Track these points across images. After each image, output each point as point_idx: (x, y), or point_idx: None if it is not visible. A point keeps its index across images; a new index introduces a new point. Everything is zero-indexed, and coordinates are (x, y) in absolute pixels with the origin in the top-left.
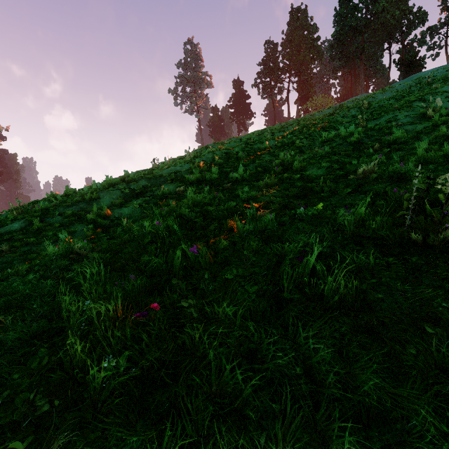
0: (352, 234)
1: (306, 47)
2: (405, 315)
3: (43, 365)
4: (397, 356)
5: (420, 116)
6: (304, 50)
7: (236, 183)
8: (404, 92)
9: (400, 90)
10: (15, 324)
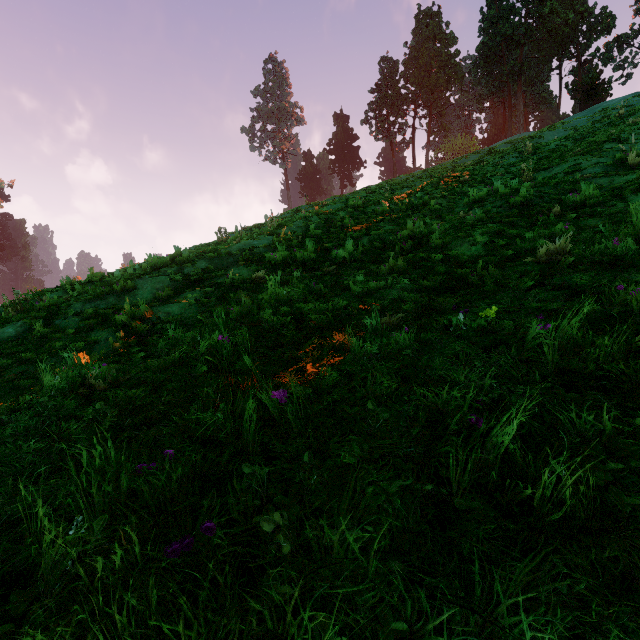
0: (556, 367)
1: (439, 66)
2: None
3: None
4: None
5: (616, 165)
6: (437, 70)
7: (342, 266)
8: (585, 130)
9: (578, 127)
10: None
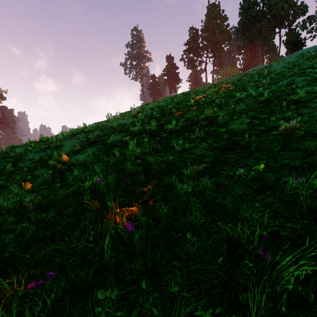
0: (308, 207)
1: (219, 31)
2: None
3: None
4: None
5: (313, 80)
6: (218, 33)
7: (170, 134)
8: (294, 63)
9: (290, 62)
10: None
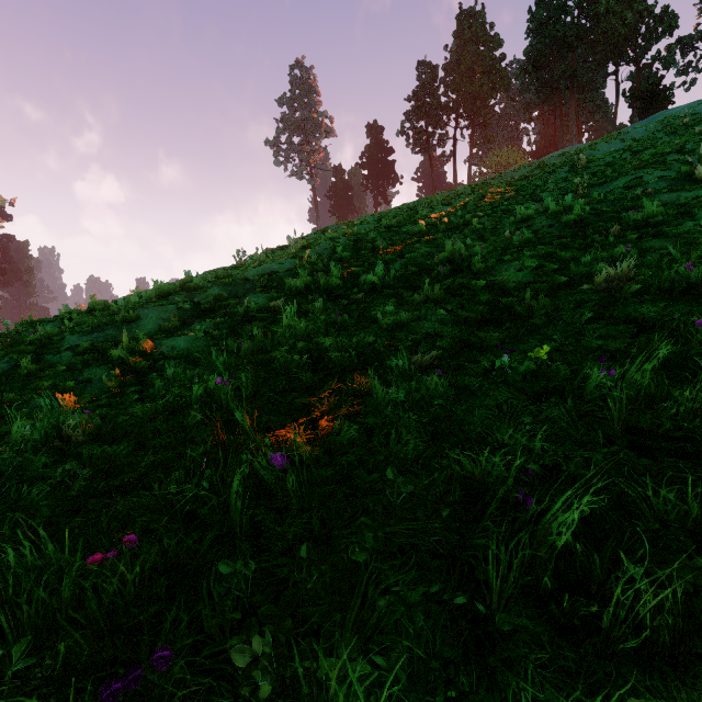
0: (624, 424)
1: (483, 71)
2: None
3: None
4: None
5: (682, 179)
6: (480, 76)
7: (371, 293)
8: (645, 141)
9: (637, 138)
10: None
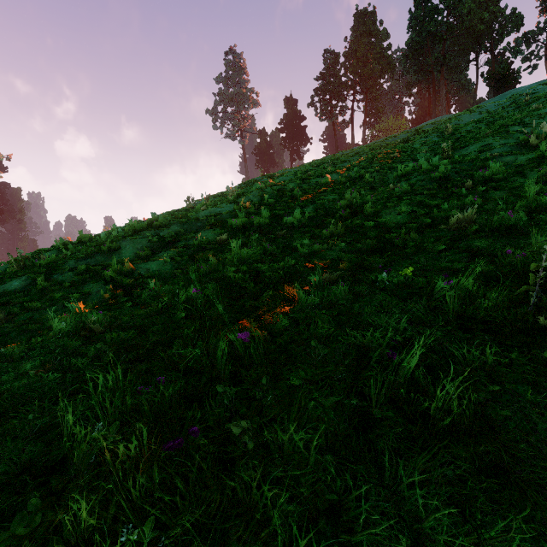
0: (456, 315)
1: (374, 57)
2: (543, 441)
3: (33, 525)
4: (546, 518)
5: (520, 145)
6: (372, 61)
7: (291, 230)
8: (496, 114)
9: (491, 111)
10: (2, 445)
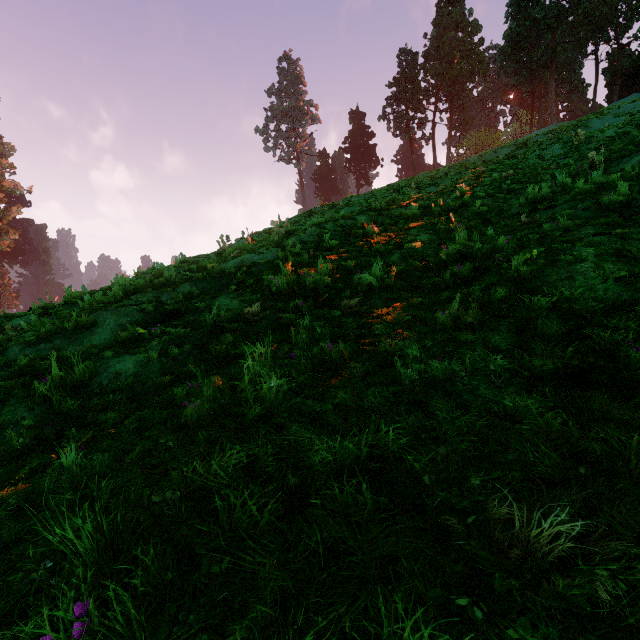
0: None
1: (462, 56)
2: None
3: None
4: None
5: None
6: (459, 60)
7: (367, 295)
8: None
9: (633, 112)
10: None
